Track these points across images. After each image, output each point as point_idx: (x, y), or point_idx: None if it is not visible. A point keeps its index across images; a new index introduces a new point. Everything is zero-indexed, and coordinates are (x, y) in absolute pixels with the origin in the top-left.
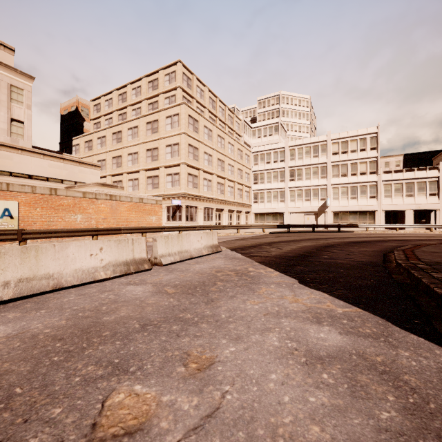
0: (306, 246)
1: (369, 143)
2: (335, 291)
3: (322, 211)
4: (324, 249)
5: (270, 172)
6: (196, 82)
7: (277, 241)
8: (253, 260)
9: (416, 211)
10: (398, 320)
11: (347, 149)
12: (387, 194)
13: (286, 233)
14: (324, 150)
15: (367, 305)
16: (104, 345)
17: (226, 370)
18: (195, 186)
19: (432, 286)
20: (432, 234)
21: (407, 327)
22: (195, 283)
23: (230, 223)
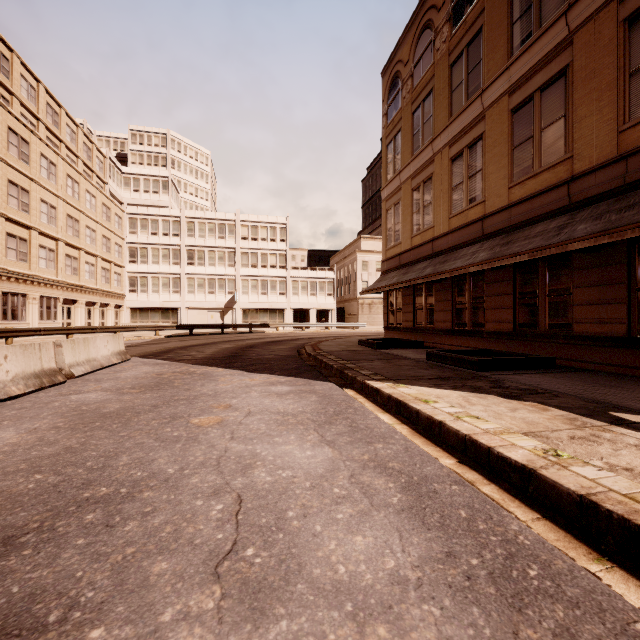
0: (229, 348)
1: (279, 234)
2: (275, 372)
3: (229, 308)
4: (248, 349)
5: (157, 248)
6: (20, 68)
7: (189, 345)
8: (186, 363)
9: (318, 310)
10: (313, 378)
11: (258, 236)
12: (295, 291)
13: (189, 336)
14: (232, 232)
15: (296, 376)
16: (142, 416)
17: (242, 405)
18: (21, 257)
19: (328, 362)
20: (330, 332)
21: (317, 380)
22: (151, 384)
23: (88, 323)
